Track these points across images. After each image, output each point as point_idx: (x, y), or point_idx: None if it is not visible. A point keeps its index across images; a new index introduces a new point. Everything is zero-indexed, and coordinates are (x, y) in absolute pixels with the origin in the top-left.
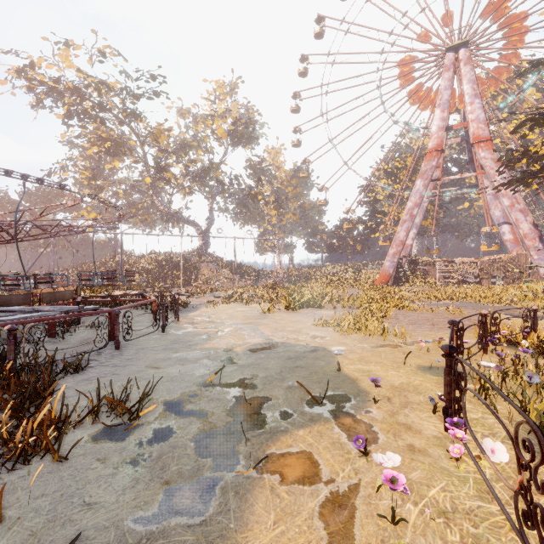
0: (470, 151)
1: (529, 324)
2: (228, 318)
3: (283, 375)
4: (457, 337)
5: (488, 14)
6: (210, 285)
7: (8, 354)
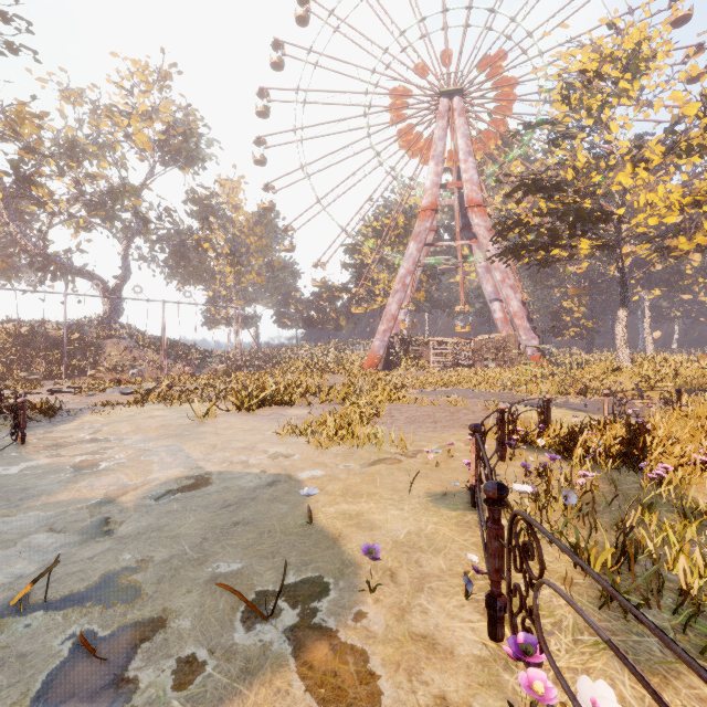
0: (464, 216)
1: (534, 414)
2: (131, 431)
3: (206, 547)
4: (480, 448)
5: (481, 65)
6: (121, 373)
7: None
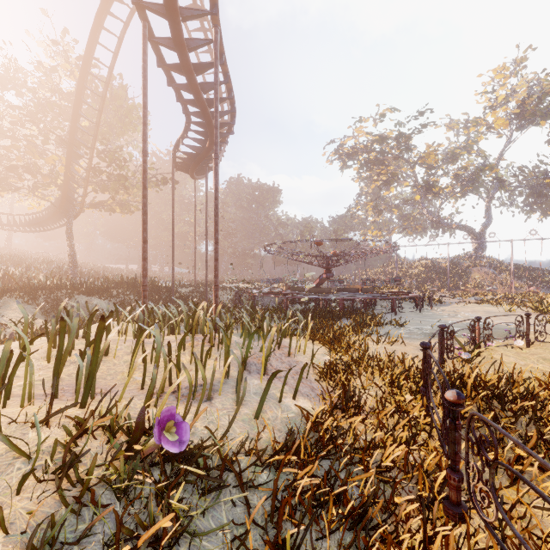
0: None
1: None
2: (470, 312)
3: None
4: None
5: None
6: (481, 290)
7: (360, 308)
